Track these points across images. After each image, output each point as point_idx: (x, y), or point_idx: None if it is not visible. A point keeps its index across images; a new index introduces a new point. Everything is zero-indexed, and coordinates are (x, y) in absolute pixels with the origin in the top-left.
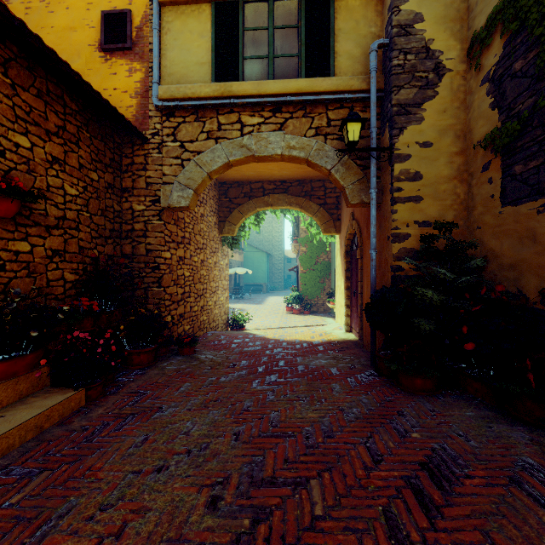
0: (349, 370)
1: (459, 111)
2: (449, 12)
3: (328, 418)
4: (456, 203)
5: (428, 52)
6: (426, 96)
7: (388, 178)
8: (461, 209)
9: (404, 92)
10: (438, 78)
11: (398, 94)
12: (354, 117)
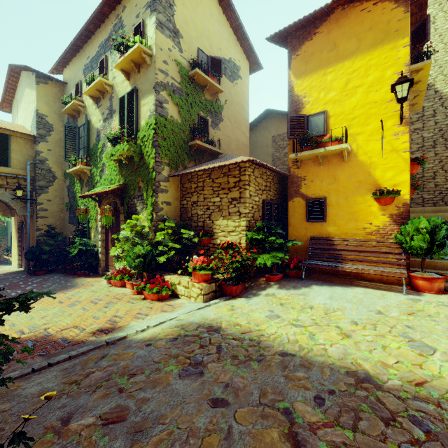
0: (17, 276)
1: (61, 191)
2: (58, 160)
3: (8, 283)
4: (61, 219)
5: (51, 171)
6: (50, 185)
7: (35, 209)
8: (62, 221)
9: (41, 182)
10: (54, 180)
11: (39, 183)
12: (20, 188)
